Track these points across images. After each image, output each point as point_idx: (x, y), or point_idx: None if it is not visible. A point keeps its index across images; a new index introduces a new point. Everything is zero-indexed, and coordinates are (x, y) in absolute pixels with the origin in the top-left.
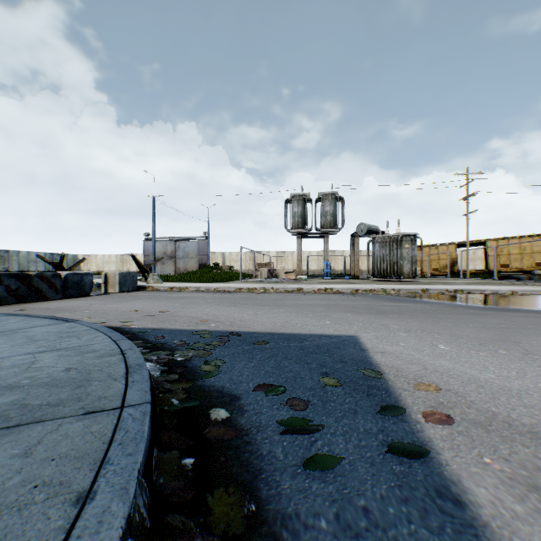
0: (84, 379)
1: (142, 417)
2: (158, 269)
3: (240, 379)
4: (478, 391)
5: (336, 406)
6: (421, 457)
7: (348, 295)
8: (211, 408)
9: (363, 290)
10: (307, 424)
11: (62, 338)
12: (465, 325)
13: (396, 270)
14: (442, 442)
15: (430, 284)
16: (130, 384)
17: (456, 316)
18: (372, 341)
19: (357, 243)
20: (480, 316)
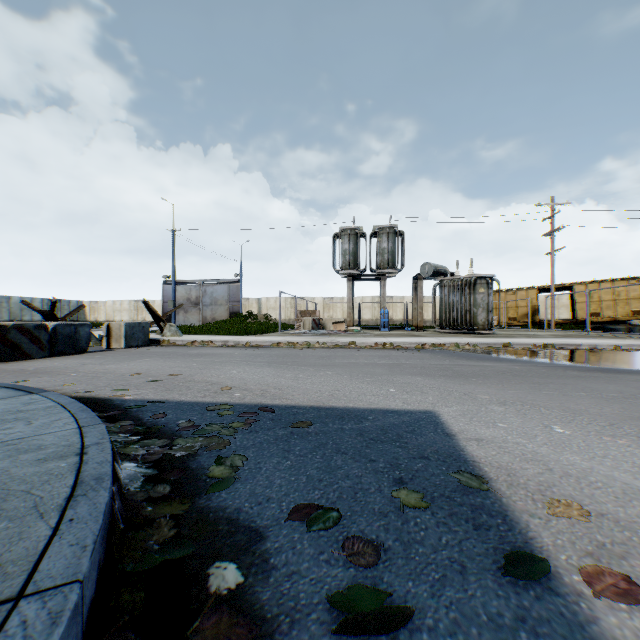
0: None
1: (46, 631)
2: (180, 318)
3: (267, 494)
4: None
5: (428, 553)
6: None
7: (413, 351)
8: (213, 562)
9: (431, 344)
10: (382, 605)
11: (3, 423)
12: (575, 393)
13: (469, 319)
14: None
15: (511, 337)
16: (64, 526)
17: (558, 380)
18: (458, 421)
19: (420, 286)
20: (590, 380)
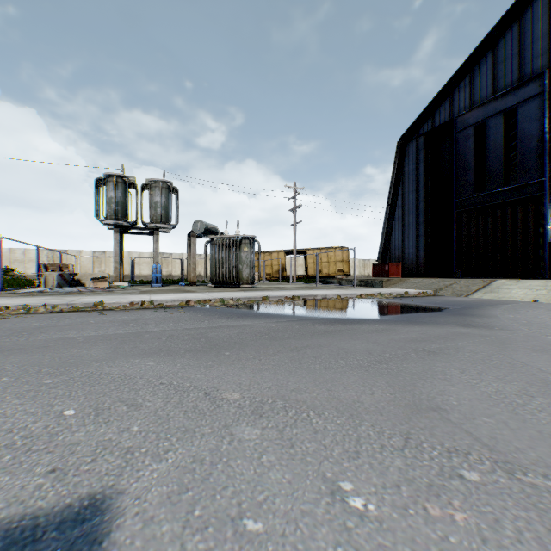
0: None
1: None
2: None
3: None
4: None
5: None
6: None
7: (174, 310)
8: None
9: (196, 301)
10: None
11: None
12: (336, 362)
13: (236, 275)
14: None
15: (269, 290)
16: None
17: (314, 341)
18: (150, 548)
19: (194, 243)
20: (339, 337)
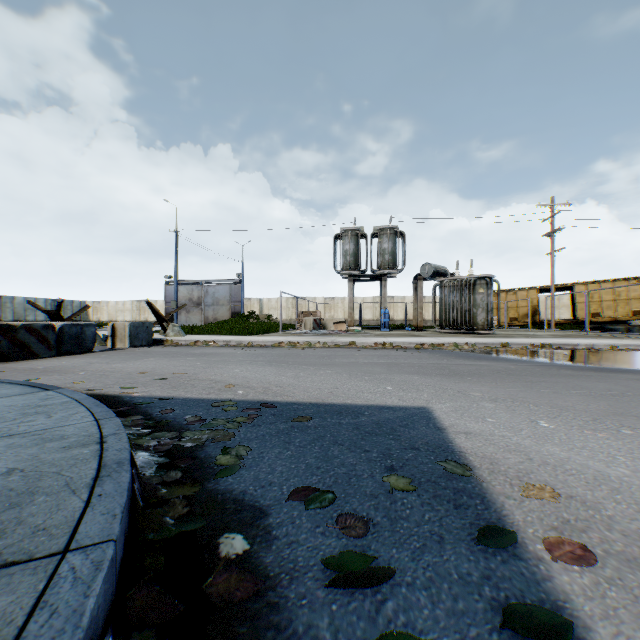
0: (26, 490)
1: (91, 574)
2: (182, 318)
3: (270, 479)
4: (615, 499)
5: (411, 527)
6: (562, 639)
7: (412, 351)
8: (222, 533)
9: (430, 344)
10: (368, 566)
11: (25, 416)
12: (565, 391)
13: (469, 319)
14: (587, 602)
15: (510, 337)
16: (94, 500)
17: (550, 379)
18: (450, 416)
19: (420, 287)
20: (581, 379)
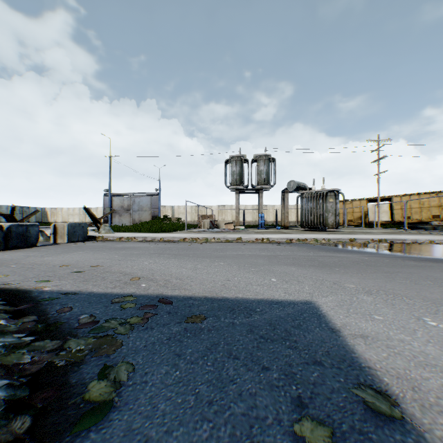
0: None
1: None
2: (116, 220)
3: (145, 431)
4: None
5: None
6: None
7: (284, 244)
8: None
9: (297, 239)
10: None
11: None
12: (424, 282)
13: (322, 221)
14: None
15: (353, 234)
16: None
17: (403, 270)
18: (337, 313)
19: (287, 197)
20: (428, 269)
